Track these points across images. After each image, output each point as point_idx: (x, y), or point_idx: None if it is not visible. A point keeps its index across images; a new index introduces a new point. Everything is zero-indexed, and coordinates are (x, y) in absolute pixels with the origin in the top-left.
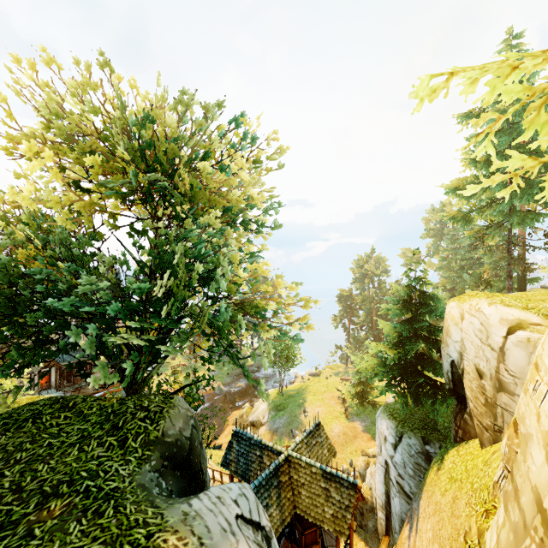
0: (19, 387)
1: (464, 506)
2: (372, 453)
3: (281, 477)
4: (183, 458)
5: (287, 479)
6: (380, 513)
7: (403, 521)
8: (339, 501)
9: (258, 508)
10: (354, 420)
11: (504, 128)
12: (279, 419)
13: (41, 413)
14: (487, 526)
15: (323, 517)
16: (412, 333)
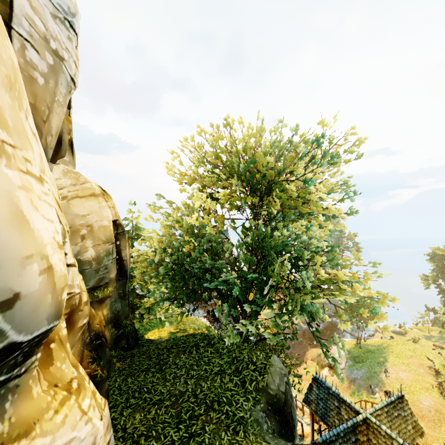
0: (182, 313)
1: None
2: None
3: (358, 435)
4: (280, 407)
5: (365, 439)
6: None
7: None
8: None
9: None
10: None
11: None
12: (357, 371)
13: (199, 345)
14: None
15: None
16: None
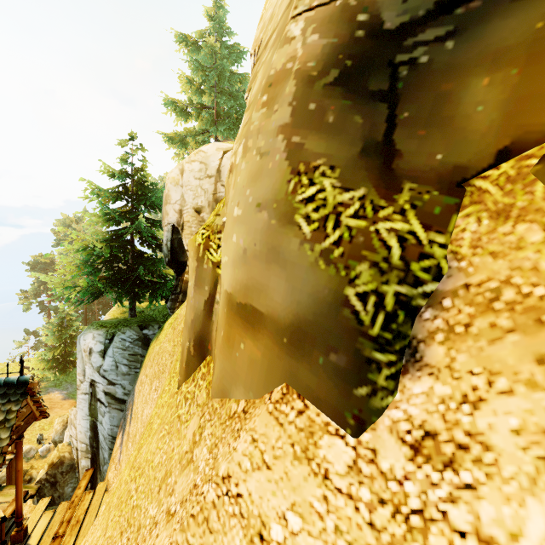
0: None
1: None
2: None
3: None
4: None
5: None
6: (84, 461)
7: (115, 437)
8: None
9: None
10: (51, 392)
11: (212, 68)
12: None
13: None
14: (223, 201)
15: None
16: (128, 227)
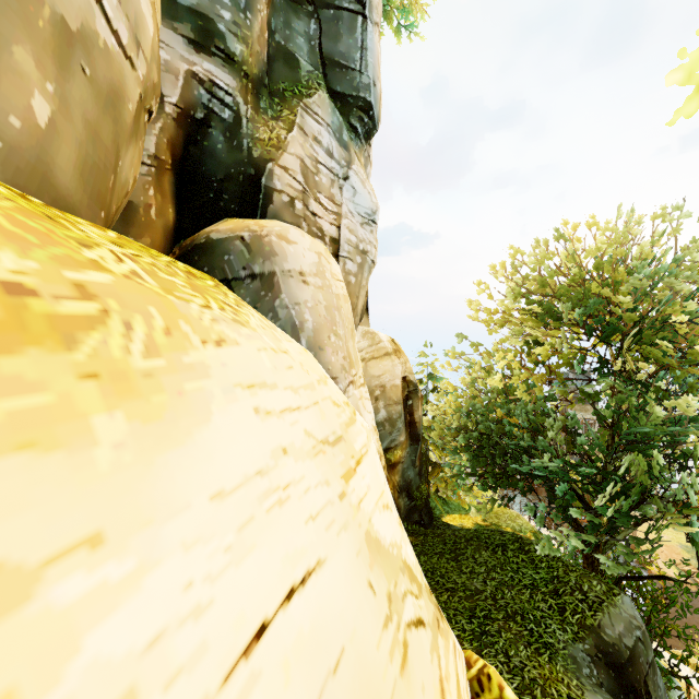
0: (492, 501)
1: None
2: None
3: None
4: (619, 663)
5: None
6: None
7: None
8: None
9: None
10: None
11: None
12: None
13: (506, 546)
14: None
15: None
16: None
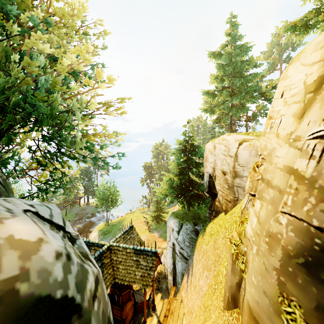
0: None
1: (222, 240)
2: (164, 247)
3: (104, 260)
4: None
5: (108, 261)
6: (170, 277)
7: (183, 274)
8: (146, 265)
9: (64, 220)
10: (154, 232)
11: (229, 63)
12: (106, 239)
13: None
14: (244, 228)
15: (134, 279)
16: (187, 168)
